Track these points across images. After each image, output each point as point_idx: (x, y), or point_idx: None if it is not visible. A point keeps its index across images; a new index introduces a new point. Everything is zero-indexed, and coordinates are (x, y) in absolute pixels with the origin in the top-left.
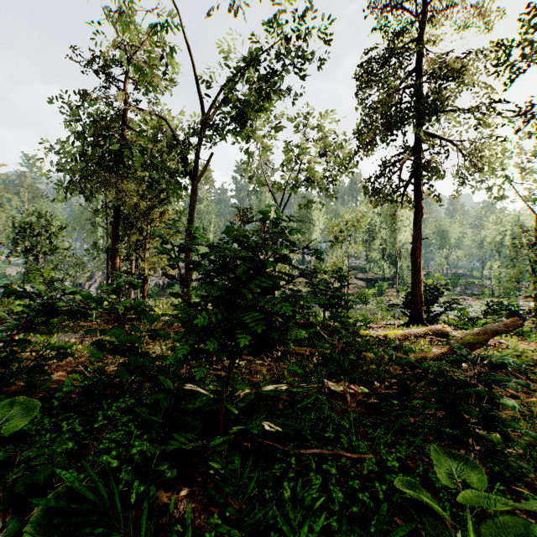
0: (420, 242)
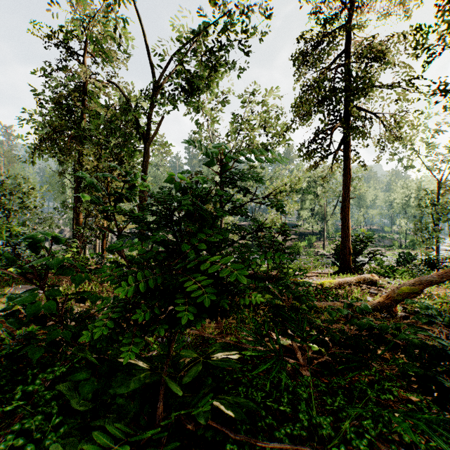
0: (349, 201)
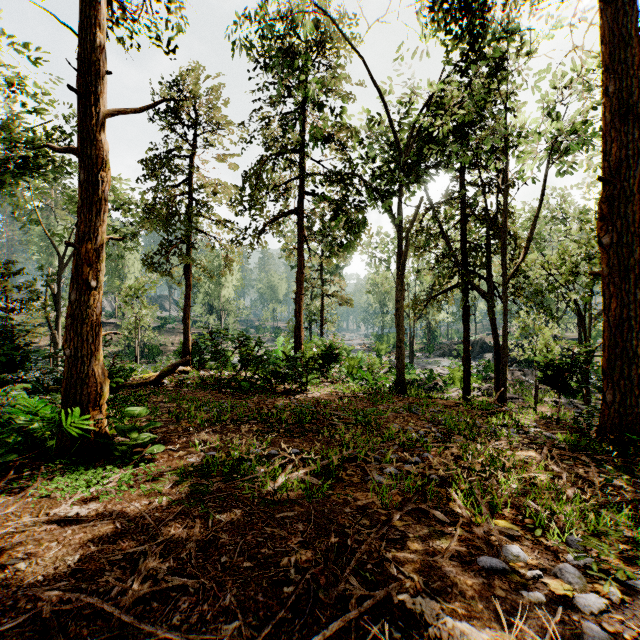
0: (189, 308)
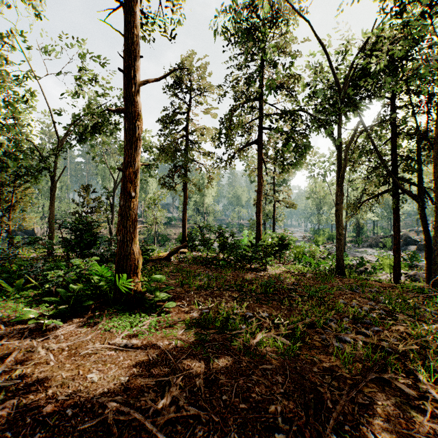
0: (186, 211)
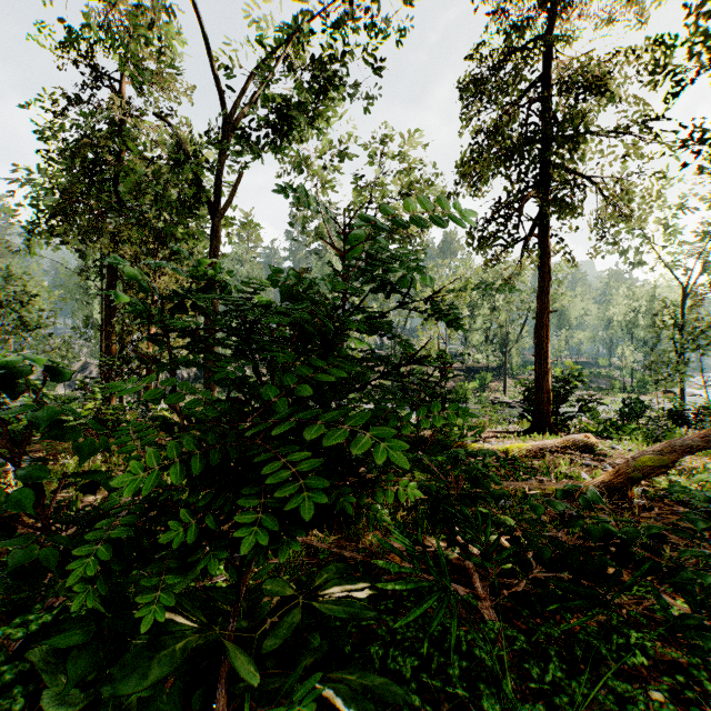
0: (547, 316)
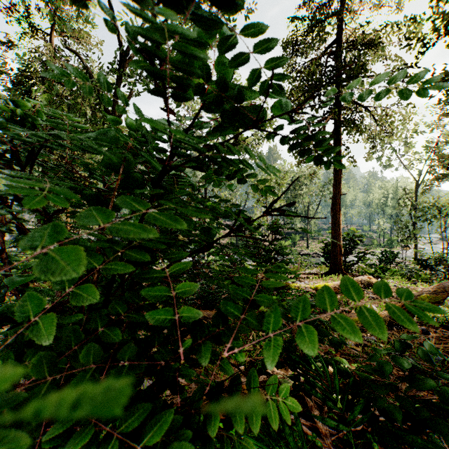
0: (340, 197)
